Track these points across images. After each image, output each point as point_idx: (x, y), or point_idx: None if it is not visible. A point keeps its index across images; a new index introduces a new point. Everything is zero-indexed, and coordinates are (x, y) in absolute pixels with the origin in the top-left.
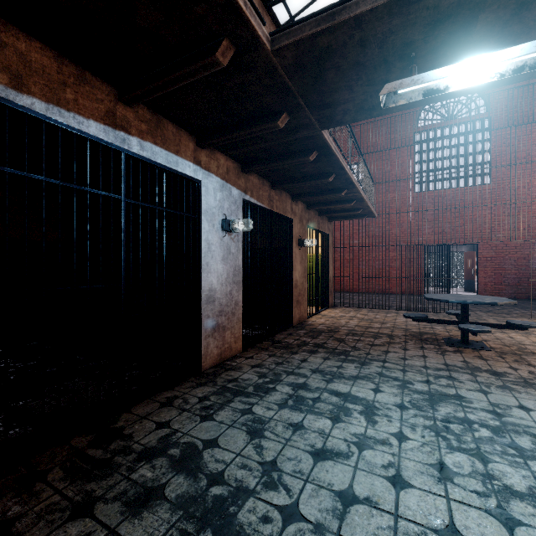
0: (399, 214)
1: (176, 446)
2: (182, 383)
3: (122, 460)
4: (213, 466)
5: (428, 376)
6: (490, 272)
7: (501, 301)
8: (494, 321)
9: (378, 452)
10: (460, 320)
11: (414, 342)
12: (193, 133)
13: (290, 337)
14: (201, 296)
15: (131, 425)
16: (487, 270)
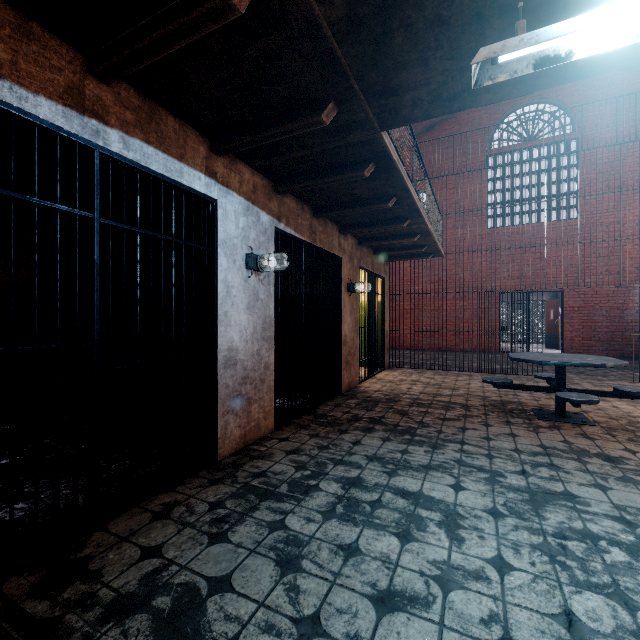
0: (472, 253)
1: (166, 591)
2: (189, 481)
3: (77, 620)
4: (221, 630)
5: (523, 464)
6: (577, 325)
7: (610, 363)
8: (590, 385)
9: (471, 595)
10: (553, 386)
11: (497, 415)
12: (205, 133)
13: (337, 410)
14: (217, 357)
15: (104, 554)
16: (573, 322)
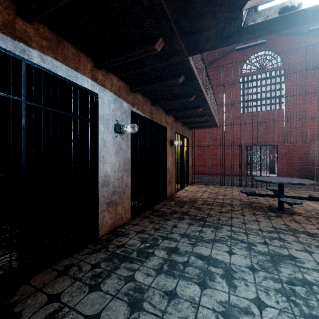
0: (233, 126)
1: None
2: (81, 250)
3: None
4: None
5: (264, 238)
6: (284, 162)
7: (307, 182)
8: (293, 193)
9: None
10: (277, 194)
11: (248, 210)
12: (91, 56)
13: (164, 207)
14: (97, 181)
15: (25, 300)
16: (283, 160)
